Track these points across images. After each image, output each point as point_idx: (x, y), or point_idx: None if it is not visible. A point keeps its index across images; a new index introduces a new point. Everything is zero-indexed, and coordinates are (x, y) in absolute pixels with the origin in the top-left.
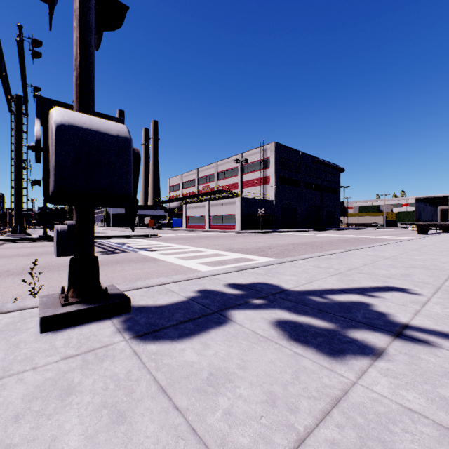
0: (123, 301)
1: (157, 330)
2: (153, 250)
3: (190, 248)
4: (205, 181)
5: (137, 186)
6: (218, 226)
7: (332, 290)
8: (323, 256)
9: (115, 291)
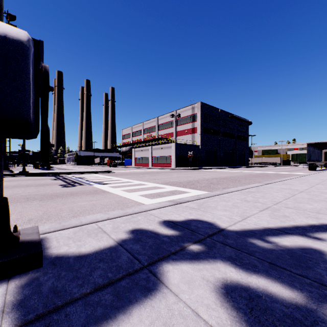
0: (31, 254)
1: (58, 307)
2: (105, 184)
3: (135, 181)
4: (148, 131)
5: (47, 112)
6: (158, 165)
7: (271, 230)
8: (246, 189)
9: (32, 237)
